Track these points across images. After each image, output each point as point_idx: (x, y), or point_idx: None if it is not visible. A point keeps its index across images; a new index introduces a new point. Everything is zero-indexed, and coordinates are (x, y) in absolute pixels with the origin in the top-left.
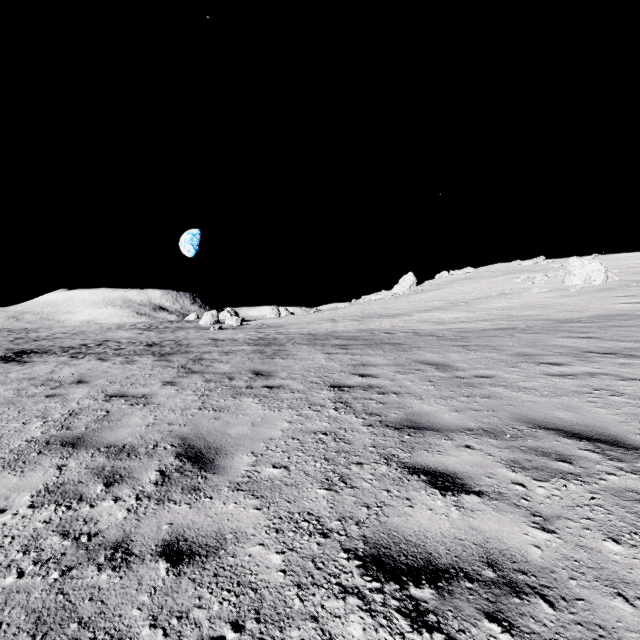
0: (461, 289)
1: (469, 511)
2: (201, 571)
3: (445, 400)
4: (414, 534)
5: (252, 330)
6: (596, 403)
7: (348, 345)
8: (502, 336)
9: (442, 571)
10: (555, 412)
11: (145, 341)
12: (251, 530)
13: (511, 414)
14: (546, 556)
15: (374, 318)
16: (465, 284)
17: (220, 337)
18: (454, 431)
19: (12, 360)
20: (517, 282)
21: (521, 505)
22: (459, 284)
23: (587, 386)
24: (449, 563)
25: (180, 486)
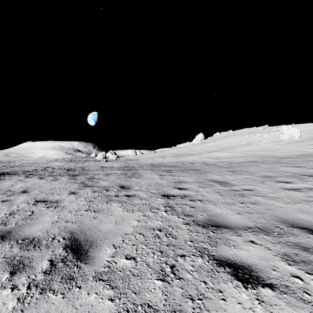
0: (227, 141)
1: (269, 306)
2: None
3: (230, 205)
4: None
5: (122, 162)
6: None
7: (171, 170)
8: (251, 165)
9: None
10: (299, 215)
11: (67, 167)
12: None
13: (272, 216)
14: None
15: (183, 156)
16: (228, 139)
17: (105, 165)
18: (240, 229)
19: None
20: (255, 138)
21: (306, 300)
22: (225, 139)
23: (310, 196)
24: None
25: (61, 275)
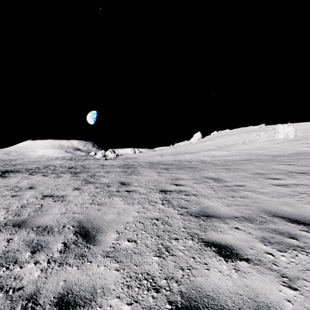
0: (224, 140)
1: (243, 273)
2: None
3: (221, 199)
4: (211, 290)
5: (121, 160)
6: (302, 201)
7: (169, 168)
8: (246, 163)
9: None
10: (281, 207)
11: (68, 166)
12: (112, 286)
13: (257, 208)
14: (296, 309)
15: (181, 154)
16: (226, 137)
17: (105, 164)
18: (228, 218)
19: None
20: (251, 136)
21: (273, 269)
22: (223, 137)
23: (295, 191)
24: None
25: (74, 253)
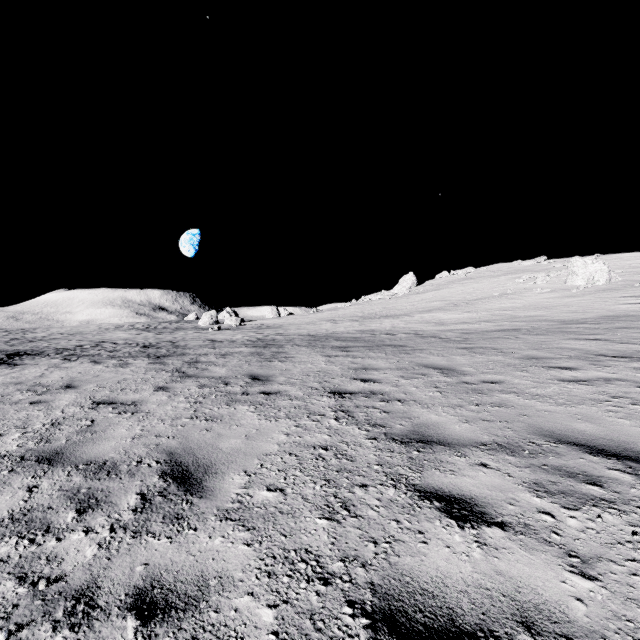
0: (462, 289)
1: (493, 549)
2: (176, 632)
3: (454, 409)
4: (431, 581)
5: (251, 331)
6: (617, 413)
7: (349, 347)
8: (507, 338)
9: (468, 635)
10: (574, 423)
11: (142, 342)
12: (239, 574)
13: (527, 426)
14: (592, 614)
15: (374, 318)
16: (466, 284)
17: (218, 338)
18: (466, 446)
19: (3, 362)
20: (519, 282)
21: (552, 541)
22: (460, 284)
23: (604, 393)
24: (476, 623)
25: (161, 514)
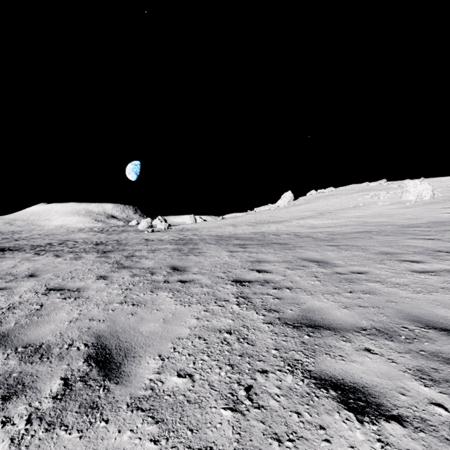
0: (326, 203)
1: None
2: None
3: (333, 296)
4: None
5: (175, 232)
6: None
7: (246, 244)
8: (363, 238)
9: None
10: (435, 309)
11: (95, 241)
12: None
13: (396, 311)
14: None
15: (264, 224)
16: (329, 199)
17: (151, 238)
18: (349, 330)
19: None
20: (367, 198)
21: None
22: (324, 199)
23: None
24: None
25: (78, 402)
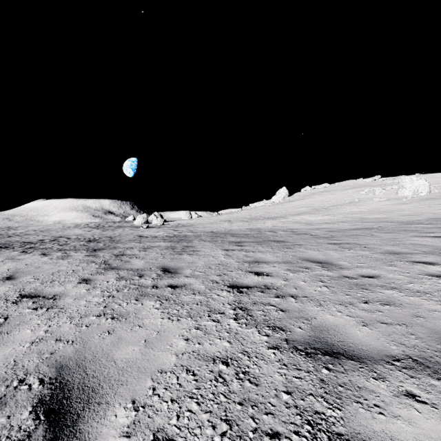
0: (321, 199)
1: None
2: None
3: (346, 307)
4: None
5: (170, 228)
6: None
7: (242, 242)
8: (364, 235)
9: None
10: None
11: (88, 237)
12: None
13: (429, 331)
14: None
15: (259, 220)
16: (324, 195)
17: (145, 234)
18: (378, 361)
19: None
20: (362, 194)
21: None
22: (319, 195)
23: None
24: None
25: None
